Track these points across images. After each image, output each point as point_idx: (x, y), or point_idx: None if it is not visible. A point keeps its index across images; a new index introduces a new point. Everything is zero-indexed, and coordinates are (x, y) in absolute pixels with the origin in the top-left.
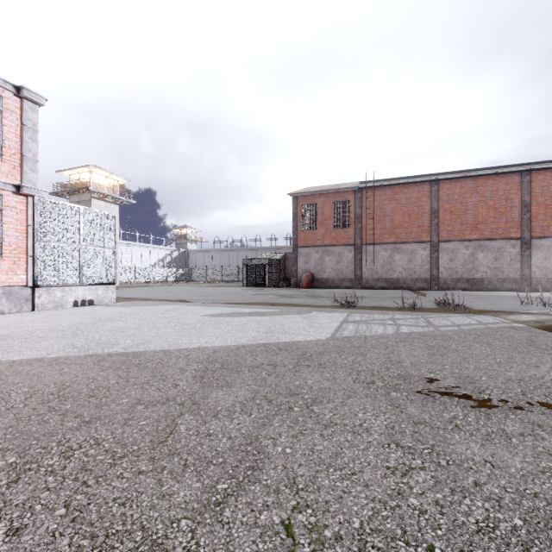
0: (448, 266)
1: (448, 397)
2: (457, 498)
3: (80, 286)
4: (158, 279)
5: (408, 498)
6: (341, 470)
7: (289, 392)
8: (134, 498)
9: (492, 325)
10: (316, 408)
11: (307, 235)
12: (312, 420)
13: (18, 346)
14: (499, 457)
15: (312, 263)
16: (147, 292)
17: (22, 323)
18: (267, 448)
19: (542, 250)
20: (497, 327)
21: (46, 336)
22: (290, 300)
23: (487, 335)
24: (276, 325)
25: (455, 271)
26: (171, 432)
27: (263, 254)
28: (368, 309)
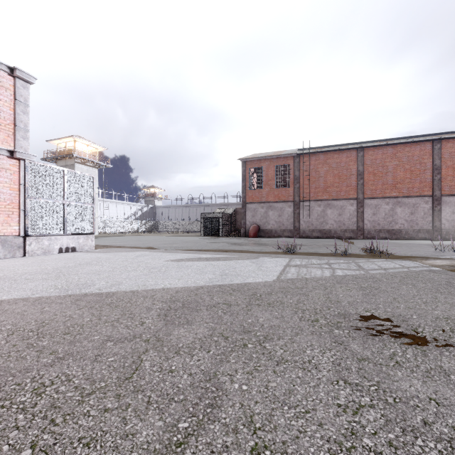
0: (371, 219)
1: (385, 334)
2: (409, 438)
3: (64, 236)
4: (130, 230)
5: (362, 438)
6: (295, 408)
7: (243, 329)
8: (98, 438)
9: (414, 269)
10: (268, 345)
11: (254, 194)
12: (265, 356)
13: (8, 287)
14: (442, 394)
15: (258, 216)
16: (121, 241)
17: (14, 266)
18: (225, 384)
19: (450, 206)
20: (418, 270)
21: (32, 278)
22: (240, 247)
23: (411, 277)
24: (229, 269)
25: (378, 223)
26: (136, 368)
27: (217, 209)
28: (306, 255)
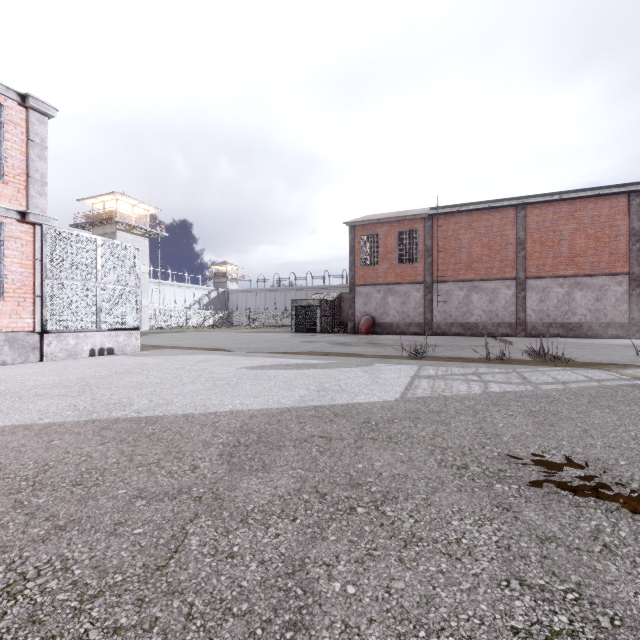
0: (537, 308)
1: (578, 493)
2: None
3: (98, 332)
4: (193, 324)
5: None
6: (437, 634)
7: (349, 480)
8: None
9: (608, 383)
10: (390, 509)
11: (367, 272)
12: (385, 531)
13: (7, 407)
14: None
15: (373, 305)
16: (179, 339)
17: (24, 376)
18: (318, 583)
19: None
20: (614, 385)
21: (45, 394)
22: (347, 349)
23: (605, 396)
24: (330, 381)
25: (547, 314)
26: (176, 549)
27: (315, 295)
28: (444, 360)
